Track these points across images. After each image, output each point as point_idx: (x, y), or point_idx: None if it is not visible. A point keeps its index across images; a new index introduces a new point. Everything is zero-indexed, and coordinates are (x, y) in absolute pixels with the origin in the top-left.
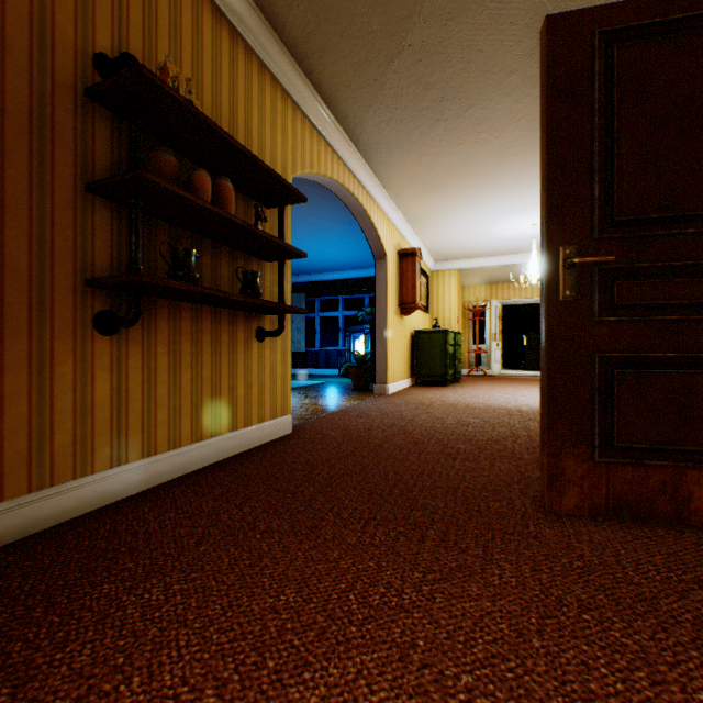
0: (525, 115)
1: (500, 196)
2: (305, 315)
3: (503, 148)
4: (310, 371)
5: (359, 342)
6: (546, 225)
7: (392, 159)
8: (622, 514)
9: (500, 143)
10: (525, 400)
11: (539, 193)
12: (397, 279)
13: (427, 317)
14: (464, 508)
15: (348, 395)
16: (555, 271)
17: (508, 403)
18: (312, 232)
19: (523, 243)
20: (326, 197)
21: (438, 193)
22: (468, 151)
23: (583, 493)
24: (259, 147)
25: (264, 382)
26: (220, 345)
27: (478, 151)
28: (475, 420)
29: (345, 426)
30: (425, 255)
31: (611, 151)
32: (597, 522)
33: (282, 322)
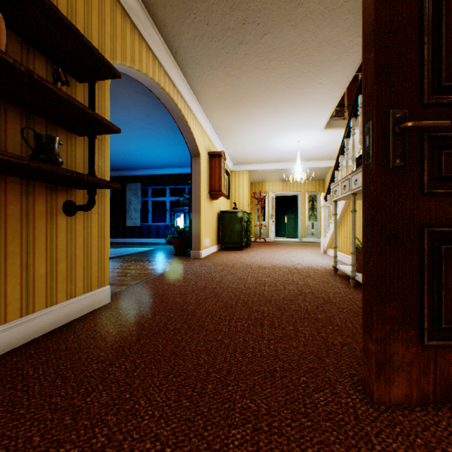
0: (304, 49)
1: (280, 117)
2: (141, 199)
3: (286, 77)
4: (144, 240)
5: (181, 219)
6: (375, 86)
7: (204, 76)
8: (449, 399)
9: (284, 72)
10: (297, 260)
11: (362, 56)
12: (208, 173)
13: (228, 202)
14: (289, 411)
15: (171, 260)
16: (384, 138)
17: (286, 263)
18: (143, 135)
19: (290, 154)
20: (153, 104)
21: (238, 110)
22: (261, 75)
23: (412, 380)
24: (68, 16)
25: (75, 257)
26: (5, 218)
27: (268, 76)
28: (268, 279)
29: (163, 291)
30: (227, 159)
31: (438, 11)
32: (433, 416)
33: (93, 196)
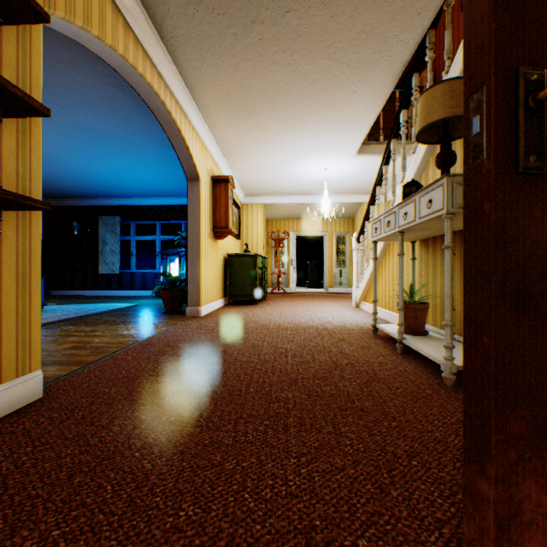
0: (337, 41)
1: (304, 135)
2: (121, 238)
3: (313, 79)
4: (126, 293)
5: (175, 264)
6: (493, 23)
7: (204, 66)
8: None
9: (311, 71)
10: (325, 316)
11: None
12: (210, 203)
13: (239, 244)
14: None
15: (158, 320)
16: (507, 117)
17: (313, 321)
18: (120, 148)
19: (315, 185)
20: (131, 103)
21: (251, 122)
22: (281, 74)
23: None
24: None
25: None
26: None
27: (290, 76)
28: (291, 345)
29: (137, 373)
30: (237, 188)
31: None
32: None
33: None
